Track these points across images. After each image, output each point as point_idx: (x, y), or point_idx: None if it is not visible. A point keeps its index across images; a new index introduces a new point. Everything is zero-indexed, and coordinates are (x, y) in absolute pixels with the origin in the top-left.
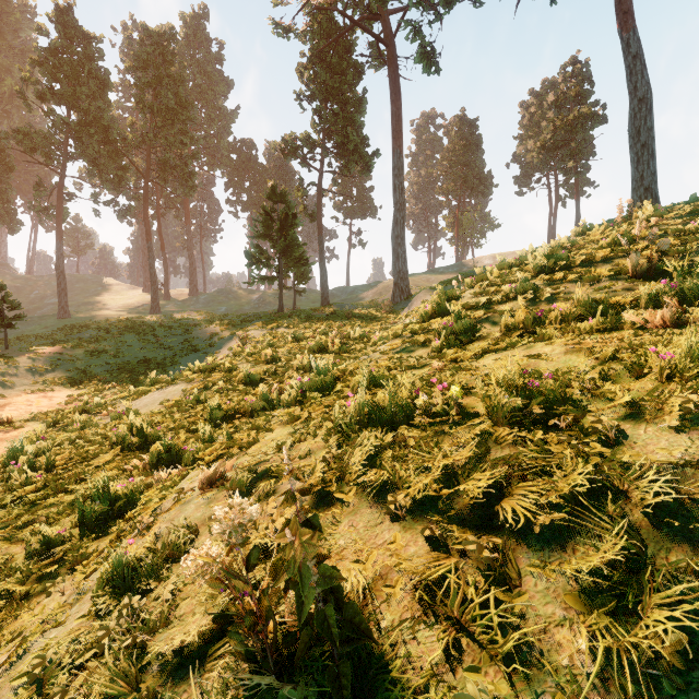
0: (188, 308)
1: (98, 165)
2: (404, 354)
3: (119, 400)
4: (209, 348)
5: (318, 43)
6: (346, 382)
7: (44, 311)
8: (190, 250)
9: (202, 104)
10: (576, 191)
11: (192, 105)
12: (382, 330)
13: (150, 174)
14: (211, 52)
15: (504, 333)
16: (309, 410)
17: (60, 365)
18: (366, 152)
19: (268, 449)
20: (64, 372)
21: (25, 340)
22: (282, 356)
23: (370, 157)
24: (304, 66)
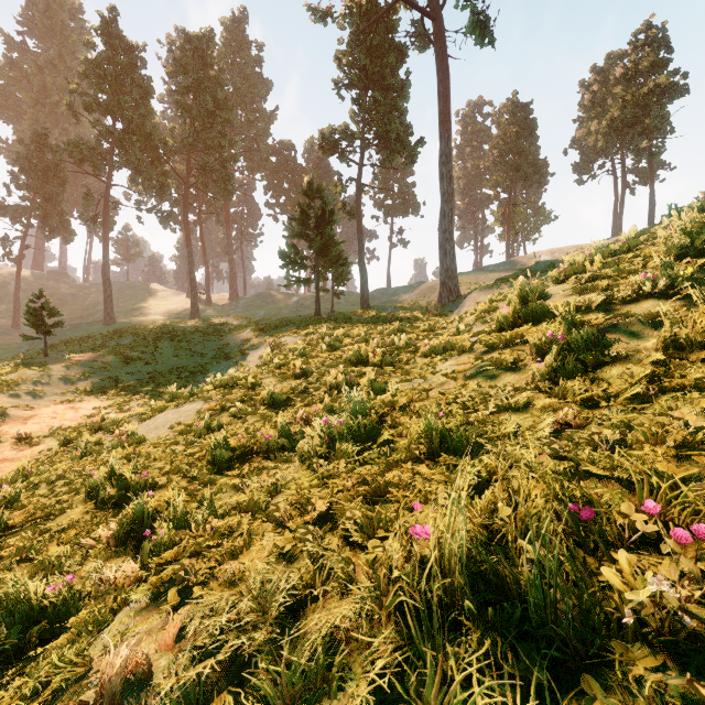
0: (228, 313)
1: (141, 172)
2: (482, 380)
3: (136, 417)
4: (240, 356)
5: (357, 27)
6: (397, 428)
7: (95, 317)
8: (230, 255)
9: (242, 107)
10: (650, 174)
11: (231, 107)
12: (432, 336)
13: (190, 179)
14: (250, 55)
15: (668, 353)
16: (337, 485)
17: (93, 373)
18: (409, 141)
19: (253, 585)
20: (97, 381)
21: (71, 346)
22: (314, 369)
23: (414, 146)
24: (342, 53)
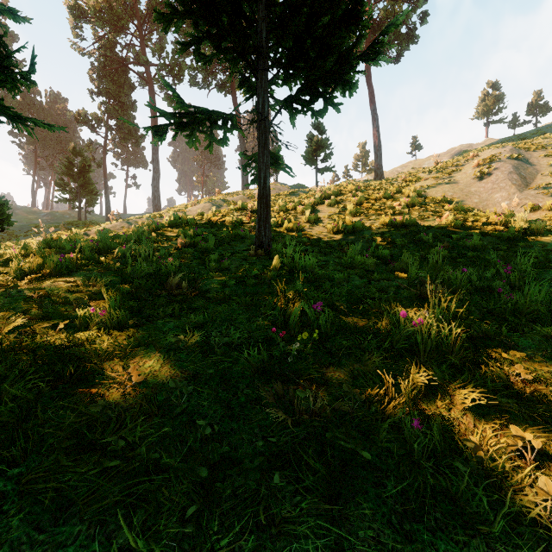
0: None
1: None
2: None
3: None
4: (36, 234)
5: (104, 61)
6: None
7: None
8: None
9: None
10: None
11: None
12: None
13: None
14: None
15: None
16: None
17: None
18: (137, 134)
19: None
20: None
21: None
22: None
23: (139, 138)
24: (93, 71)
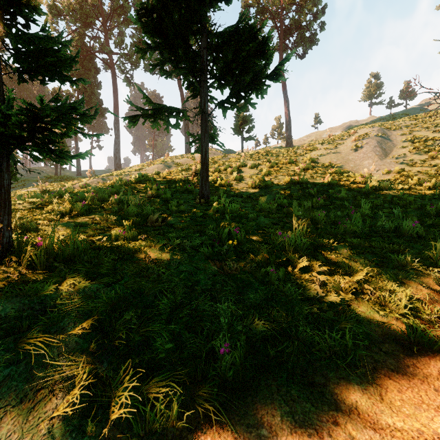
0: None
1: None
2: None
3: None
4: (22, 186)
5: (75, 49)
6: None
7: None
8: None
9: None
10: None
11: None
12: None
13: None
14: None
15: None
16: None
17: None
18: (101, 108)
19: None
20: None
21: None
22: None
23: (104, 110)
24: None
